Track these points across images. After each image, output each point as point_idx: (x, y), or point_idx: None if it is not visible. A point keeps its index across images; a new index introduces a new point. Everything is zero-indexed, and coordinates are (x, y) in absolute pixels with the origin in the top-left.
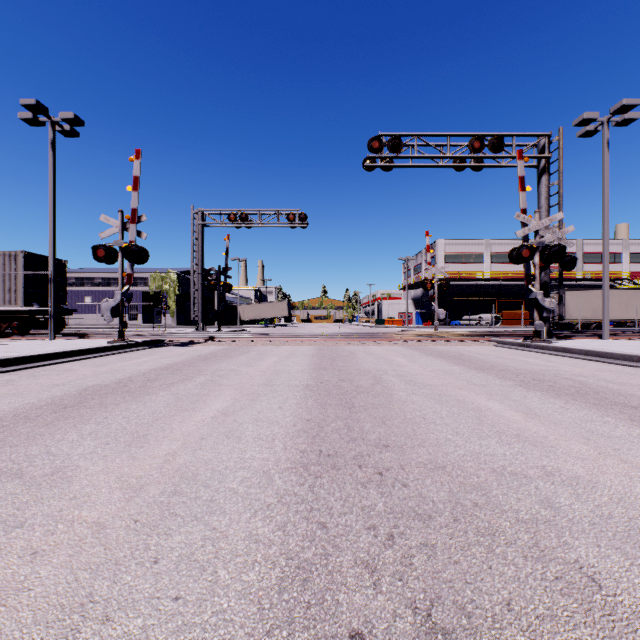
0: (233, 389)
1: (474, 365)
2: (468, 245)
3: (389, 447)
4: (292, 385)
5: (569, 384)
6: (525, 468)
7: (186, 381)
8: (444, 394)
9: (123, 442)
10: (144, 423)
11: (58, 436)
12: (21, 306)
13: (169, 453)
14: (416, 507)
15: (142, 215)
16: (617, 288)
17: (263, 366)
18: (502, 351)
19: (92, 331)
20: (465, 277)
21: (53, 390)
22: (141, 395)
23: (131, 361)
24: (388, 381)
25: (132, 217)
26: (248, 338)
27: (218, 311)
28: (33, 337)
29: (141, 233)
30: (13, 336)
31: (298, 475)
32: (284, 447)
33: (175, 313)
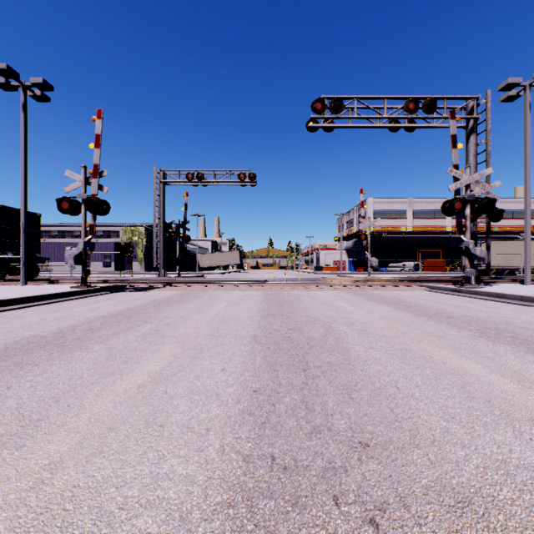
0: (175, 342)
1: (419, 311)
2: (393, 203)
3: (369, 448)
4: (239, 336)
5: (531, 335)
6: None
7: (129, 331)
8: (405, 349)
9: None
10: (50, 397)
11: None
12: None
13: (51, 463)
14: None
15: (104, 170)
16: None
17: (212, 312)
18: (437, 296)
19: (66, 277)
20: (391, 230)
21: None
22: (72, 350)
23: (86, 307)
24: (339, 331)
25: (94, 172)
26: (202, 283)
27: (178, 259)
28: (7, 282)
29: (103, 187)
30: None
31: (237, 528)
32: (221, 448)
33: (143, 261)
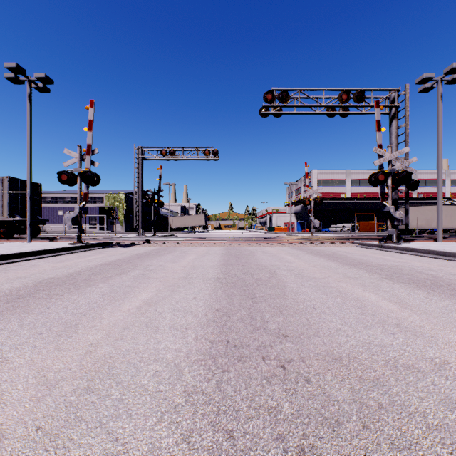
0: (158, 281)
1: (345, 261)
2: (334, 174)
3: (288, 337)
4: (205, 278)
5: (424, 277)
6: (415, 360)
7: (122, 275)
8: (327, 286)
9: (55, 332)
10: (79, 313)
11: (1, 326)
12: (6, 217)
13: (92, 343)
14: (322, 409)
15: (95, 149)
16: (444, 204)
17: (184, 262)
18: (364, 250)
19: (61, 236)
20: (332, 197)
21: (15, 282)
22: (83, 287)
23: (84, 258)
24: (281, 274)
25: (87, 150)
26: (174, 241)
27: (153, 221)
28: (15, 240)
29: (94, 162)
30: (1, 239)
31: (206, 368)
32: (195, 337)
33: (123, 223)
